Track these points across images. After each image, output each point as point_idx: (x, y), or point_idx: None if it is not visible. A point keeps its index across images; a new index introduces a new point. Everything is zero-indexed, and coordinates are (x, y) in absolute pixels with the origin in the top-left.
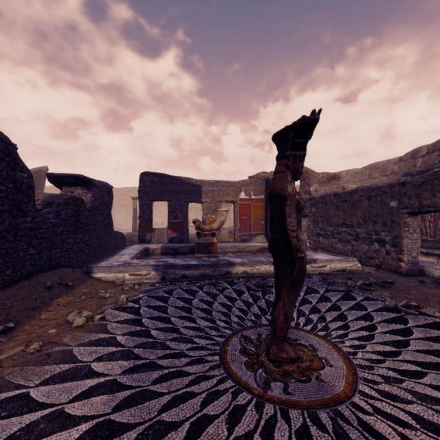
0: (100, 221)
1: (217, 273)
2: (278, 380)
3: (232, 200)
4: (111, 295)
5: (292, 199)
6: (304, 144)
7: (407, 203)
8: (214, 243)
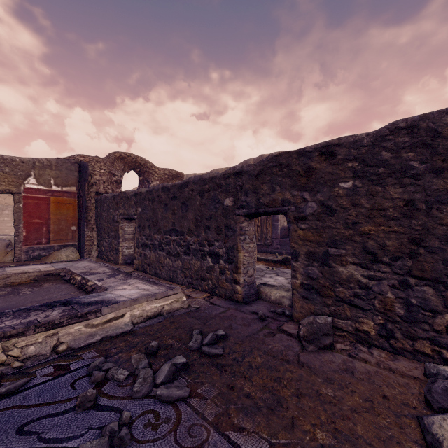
0: None
1: None
2: None
3: (8, 189)
4: None
5: None
6: None
7: (244, 201)
8: None
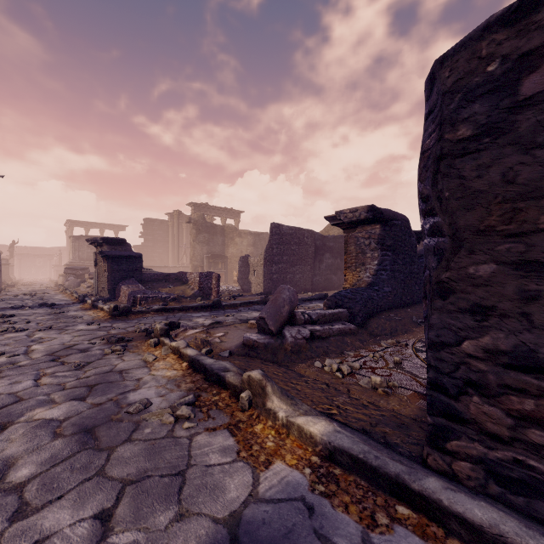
0: None
1: None
2: None
3: None
4: None
5: None
6: None
7: None
8: None
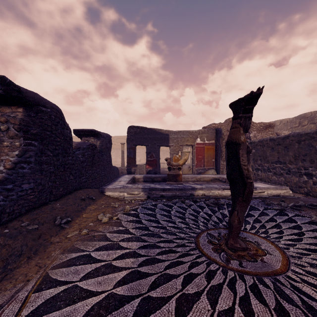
0: (105, 159)
1: (184, 195)
2: (235, 259)
3: (191, 144)
4: (119, 206)
5: (244, 145)
6: (251, 109)
7: None
8: (180, 174)
